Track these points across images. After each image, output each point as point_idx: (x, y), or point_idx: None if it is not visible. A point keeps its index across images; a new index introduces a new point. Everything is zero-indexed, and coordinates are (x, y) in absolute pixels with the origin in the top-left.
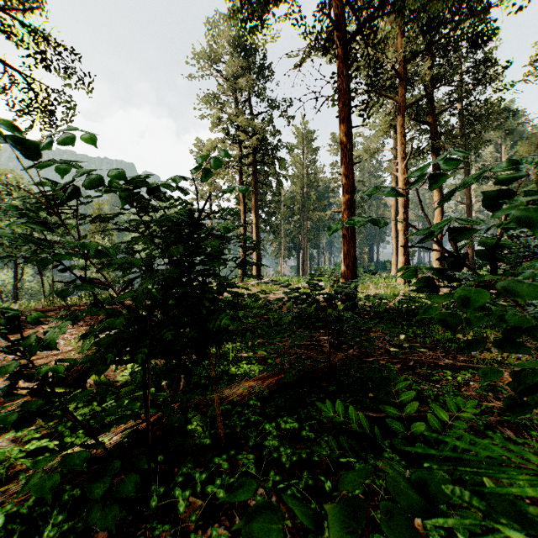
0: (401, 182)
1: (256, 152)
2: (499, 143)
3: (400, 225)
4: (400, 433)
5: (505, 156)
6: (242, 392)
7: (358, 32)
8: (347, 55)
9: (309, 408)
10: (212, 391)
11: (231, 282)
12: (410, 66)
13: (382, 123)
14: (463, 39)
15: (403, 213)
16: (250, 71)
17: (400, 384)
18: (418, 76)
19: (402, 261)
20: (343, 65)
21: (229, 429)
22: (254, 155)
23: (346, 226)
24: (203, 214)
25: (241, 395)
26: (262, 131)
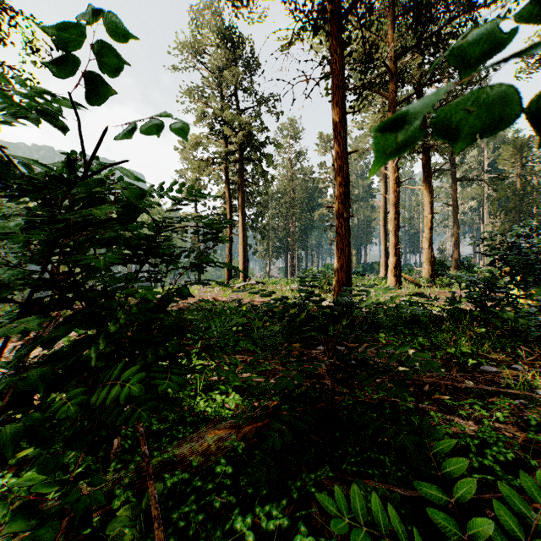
0: (392, 181)
1: (243, 149)
2: (483, 147)
3: (391, 225)
4: (452, 535)
5: (488, 160)
6: (207, 449)
7: (353, 4)
8: (341, 31)
9: (304, 478)
10: (165, 444)
11: (187, 291)
12: (400, 64)
13: (373, 121)
14: (454, 37)
15: (394, 212)
16: (236, 64)
17: (440, 443)
18: (409, 72)
19: (393, 263)
20: (336, 43)
21: (174, 534)
22: (240, 152)
23: (340, 223)
24: (187, 214)
25: (206, 453)
26: (249, 127)
